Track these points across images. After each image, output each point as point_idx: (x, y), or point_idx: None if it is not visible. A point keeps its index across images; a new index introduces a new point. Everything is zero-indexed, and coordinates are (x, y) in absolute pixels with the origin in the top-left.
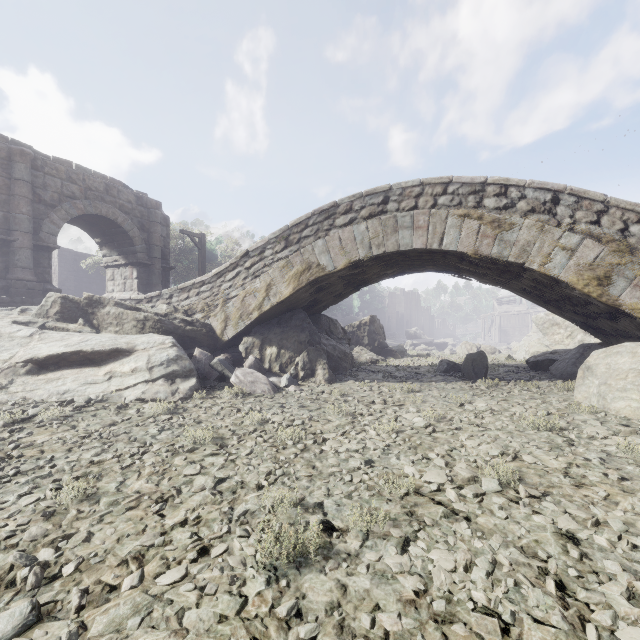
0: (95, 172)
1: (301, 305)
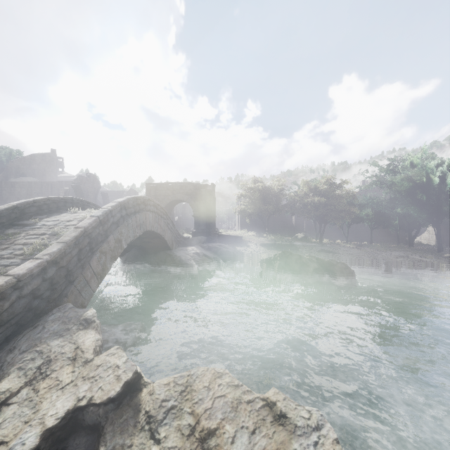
0: (176, 182)
1: (130, 247)
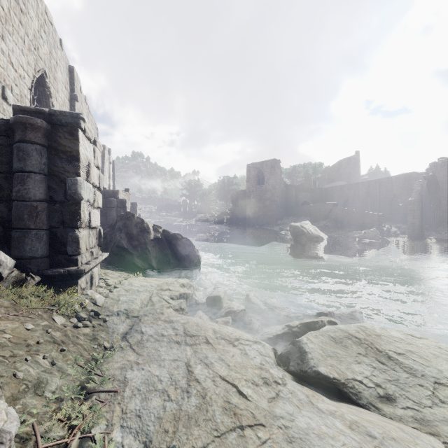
0: None
1: None
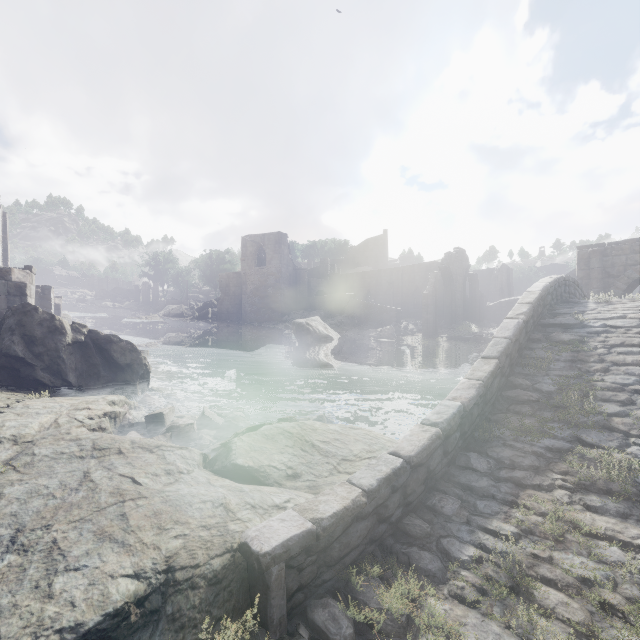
0: None
1: None
